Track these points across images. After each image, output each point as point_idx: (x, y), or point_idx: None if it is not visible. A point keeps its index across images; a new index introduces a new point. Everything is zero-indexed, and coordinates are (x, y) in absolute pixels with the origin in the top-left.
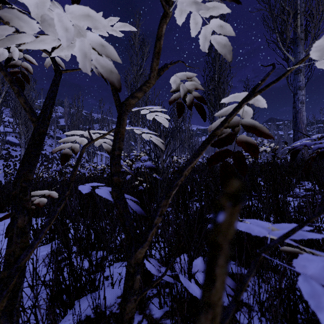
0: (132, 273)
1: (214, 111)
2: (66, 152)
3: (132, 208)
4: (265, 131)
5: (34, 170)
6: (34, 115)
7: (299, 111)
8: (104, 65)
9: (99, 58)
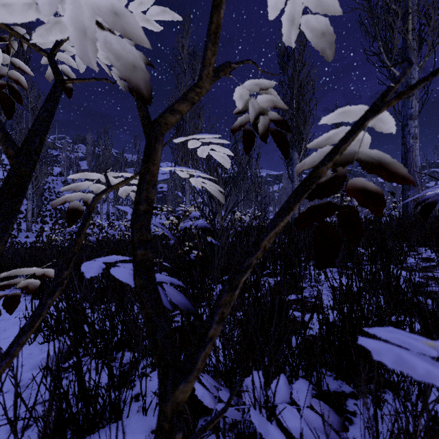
0: (167, 431)
1: (292, 150)
2: (74, 206)
3: (173, 300)
4: (400, 171)
5: (6, 237)
6: (12, 146)
7: (411, 149)
8: (120, 53)
9: (110, 39)
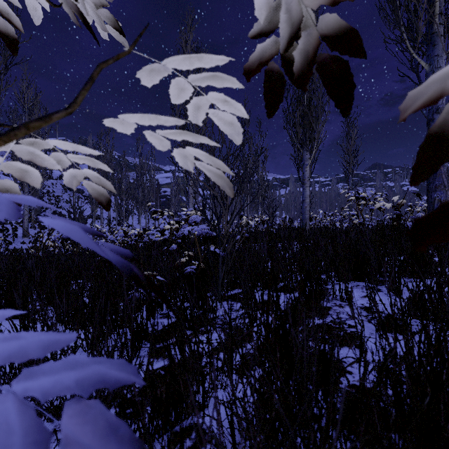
0: None
1: (303, 149)
2: None
3: None
4: None
5: None
6: None
7: None
8: None
9: None
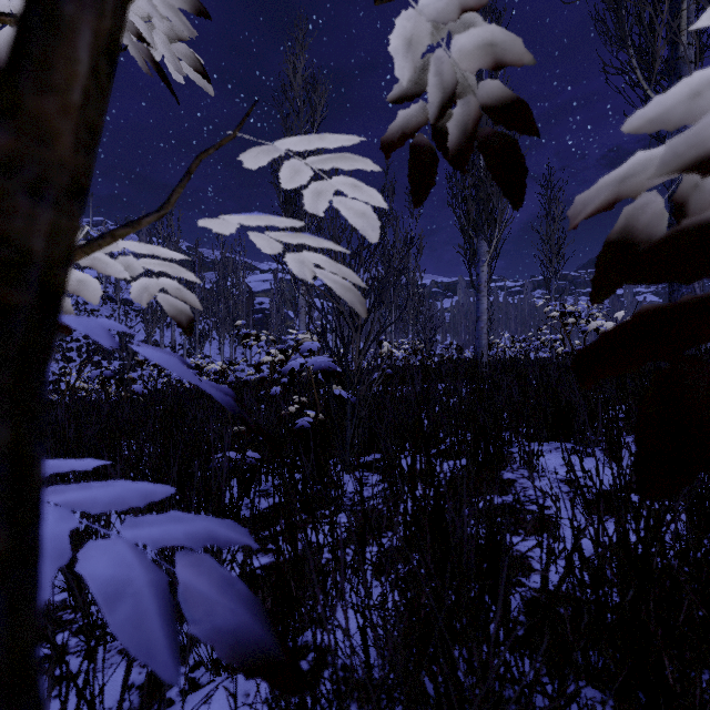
0: None
1: (477, 238)
2: None
3: (194, 629)
4: None
5: None
6: None
7: None
8: None
9: None
